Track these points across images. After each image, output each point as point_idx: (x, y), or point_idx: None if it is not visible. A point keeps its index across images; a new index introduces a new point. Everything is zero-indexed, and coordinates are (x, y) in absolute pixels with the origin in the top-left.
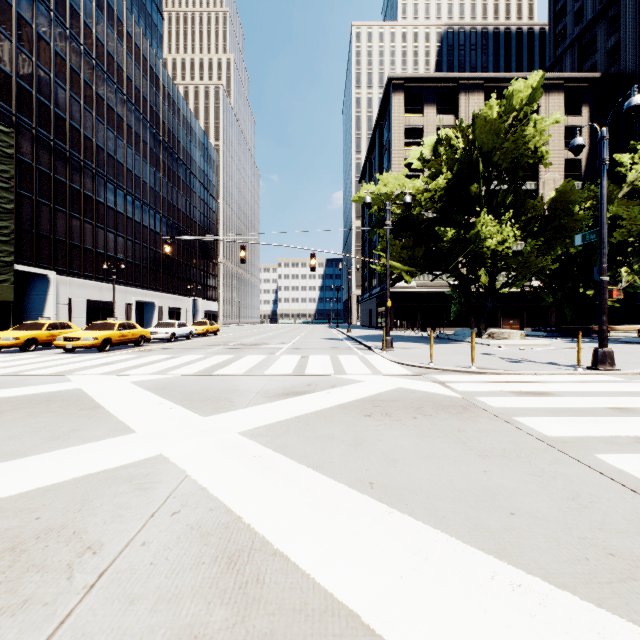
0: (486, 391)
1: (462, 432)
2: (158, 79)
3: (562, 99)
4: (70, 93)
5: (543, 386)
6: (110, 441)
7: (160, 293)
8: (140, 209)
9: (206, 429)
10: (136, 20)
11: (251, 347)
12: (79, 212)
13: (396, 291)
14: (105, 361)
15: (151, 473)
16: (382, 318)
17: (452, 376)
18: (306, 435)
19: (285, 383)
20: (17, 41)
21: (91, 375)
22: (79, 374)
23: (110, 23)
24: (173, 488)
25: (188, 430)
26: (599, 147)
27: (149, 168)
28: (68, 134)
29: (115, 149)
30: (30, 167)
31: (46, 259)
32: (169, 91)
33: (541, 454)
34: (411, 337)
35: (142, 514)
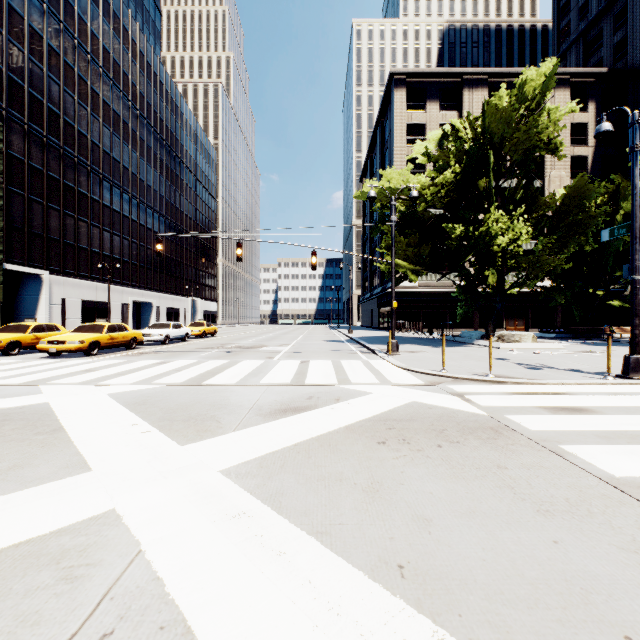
0: (514, 407)
1: (504, 469)
2: (156, 75)
3: (568, 95)
4: (64, 88)
5: (577, 400)
6: (54, 486)
7: (158, 293)
8: (137, 207)
9: (181, 465)
10: (133, 15)
11: (248, 350)
12: (73, 210)
13: (398, 291)
14: (88, 367)
15: (91, 545)
16: (384, 319)
17: (470, 386)
18: (307, 474)
19: (283, 395)
20: (8, 33)
21: (66, 385)
22: (54, 384)
23: (106, 17)
24: (115, 577)
25: (158, 467)
26: (630, 132)
27: (146, 166)
28: (62, 130)
29: (111, 146)
30: (22, 163)
31: (38, 258)
32: (167, 88)
33: (619, 508)
34: (415, 339)
35: (52, 639)
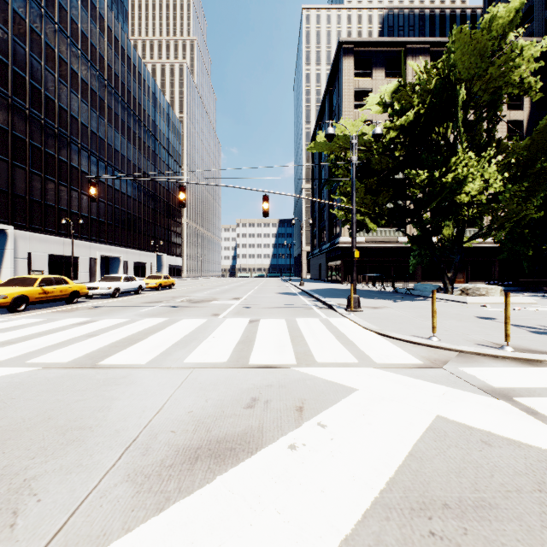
0: None
1: None
2: (123, 50)
3: None
4: (30, 53)
5: None
6: None
7: (125, 249)
8: (105, 170)
9: None
10: None
11: (196, 305)
12: (40, 169)
13: (346, 246)
14: None
15: None
16: (332, 272)
17: (498, 371)
18: None
19: (207, 396)
20: None
21: None
22: None
23: None
24: None
25: None
26: None
27: (114, 132)
28: (28, 92)
29: (79, 111)
30: None
31: (3, 214)
32: (134, 62)
33: None
34: (367, 291)
35: None
